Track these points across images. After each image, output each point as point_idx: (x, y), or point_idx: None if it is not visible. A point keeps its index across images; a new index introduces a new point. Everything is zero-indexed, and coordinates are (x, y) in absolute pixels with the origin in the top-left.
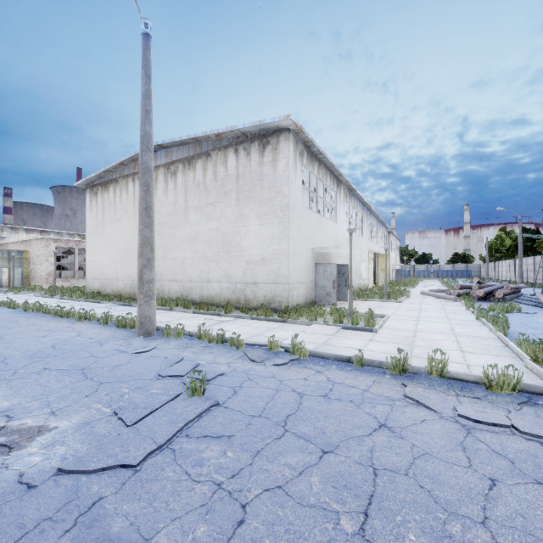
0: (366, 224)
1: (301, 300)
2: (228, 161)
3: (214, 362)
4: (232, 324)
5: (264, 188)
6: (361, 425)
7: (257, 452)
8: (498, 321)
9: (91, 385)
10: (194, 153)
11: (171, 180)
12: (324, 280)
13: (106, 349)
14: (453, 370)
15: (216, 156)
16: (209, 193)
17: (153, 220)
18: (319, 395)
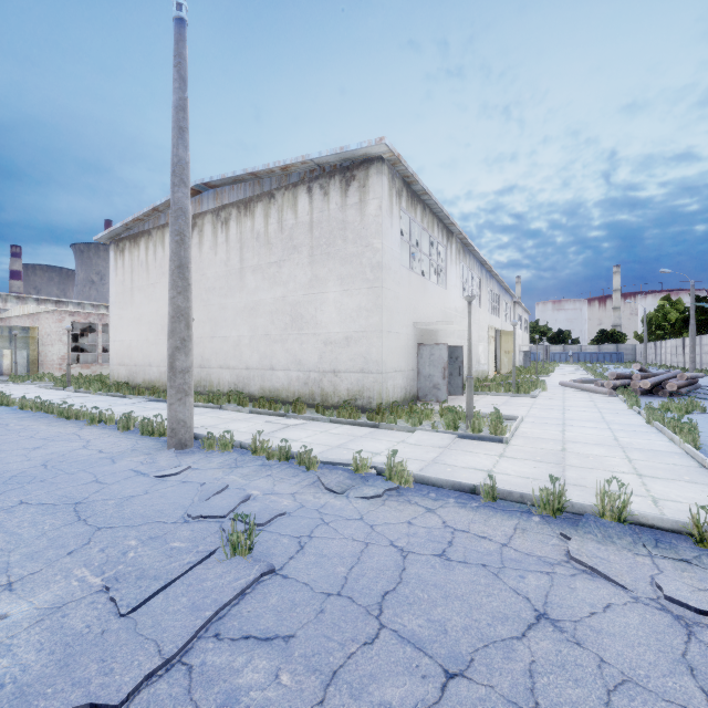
0: (486, 291)
1: (399, 395)
2: (299, 204)
3: (272, 492)
4: (303, 430)
5: (347, 241)
6: (507, 615)
7: (332, 675)
8: (683, 428)
9: (81, 533)
10: (253, 193)
11: (222, 231)
12: (430, 367)
13: (118, 470)
14: (637, 510)
15: (282, 197)
16: (273, 249)
17: (189, 283)
18: (432, 554)
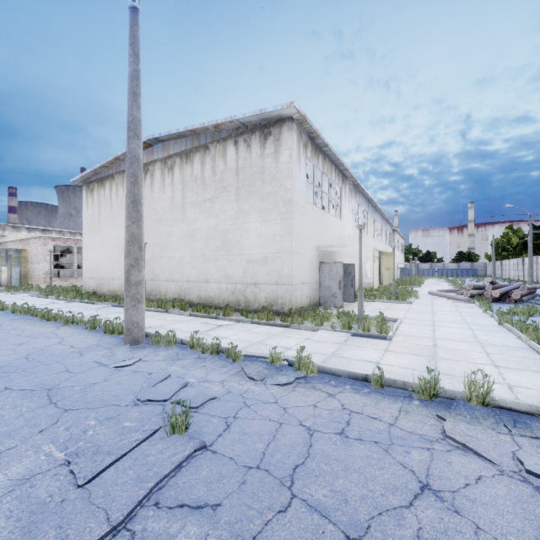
0: (372, 221)
1: (305, 302)
2: (227, 154)
3: (205, 380)
4: (231, 329)
5: (265, 182)
6: (396, 486)
7: None
8: (529, 328)
9: (51, 414)
10: (192, 146)
11: (168, 175)
12: (329, 280)
13: (84, 362)
14: (498, 396)
15: (215, 149)
16: (208, 189)
17: (141, 215)
18: (334, 432)
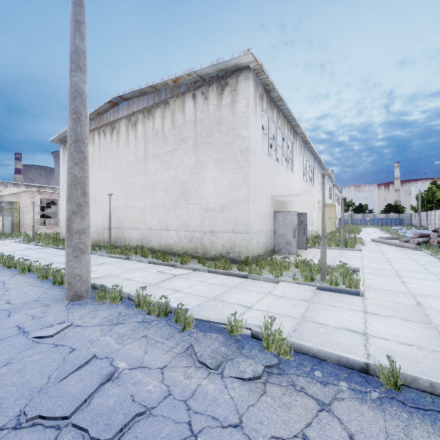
0: (317, 176)
1: (261, 250)
2: (186, 107)
3: (140, 366)
4: (186, 280)
5: (222, 132)
6: None
7: None
8: None
9: None
10: (153, 102)
11: (132, 130)
12: (284, 228)
13: (4, 327)
14: None
15: (174, 103)
16: (168, 141)
17: (85, 156)
18: None
